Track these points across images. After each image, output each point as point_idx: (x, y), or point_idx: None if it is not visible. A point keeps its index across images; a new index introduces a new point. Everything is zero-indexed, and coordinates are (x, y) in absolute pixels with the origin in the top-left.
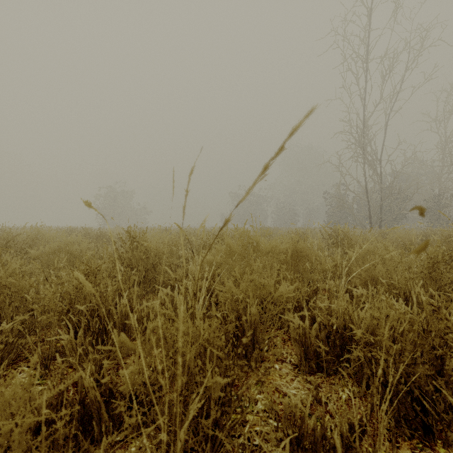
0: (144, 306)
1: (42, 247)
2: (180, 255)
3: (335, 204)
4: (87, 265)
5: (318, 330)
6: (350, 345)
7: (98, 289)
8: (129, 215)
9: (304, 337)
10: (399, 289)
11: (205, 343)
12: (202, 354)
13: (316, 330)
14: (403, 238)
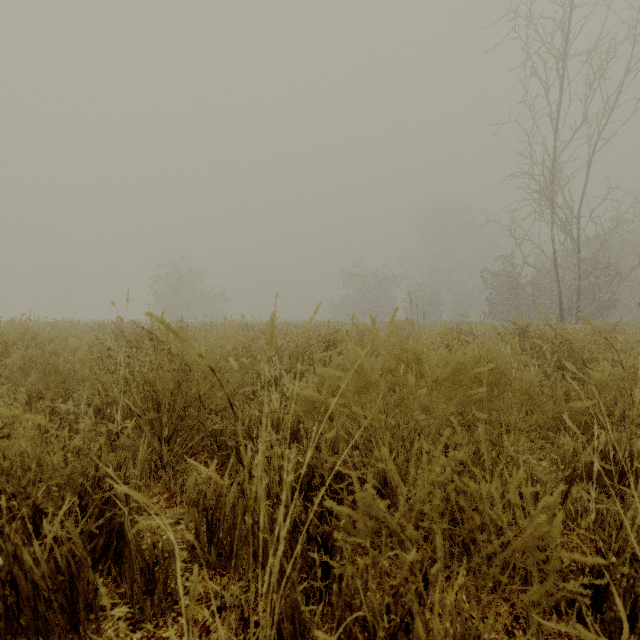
0: (135, 528)
1: None
2: (261, 371)
3: (501, 287)
4: None
5: None
6: None
7: None
8: (200, 304)
9: None
10: None
11: None
12: None
13: None
14: None
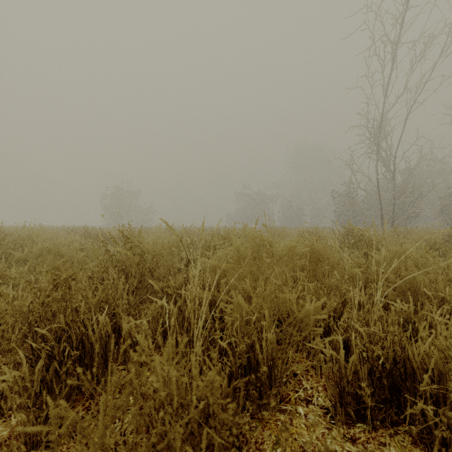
0: (131, 323)
1: (28, 248)
2: (183, 257)
3: (344, 203)
4: (55, 274)
5: (358, 364)
6: (402, 386)
7: (69, 305)
8: (136, 215)
9: (339, 374)
10: (451, 304)
11: (200, 420)
12: (196, 433)
13: (355, 363)
14: (426, 239)
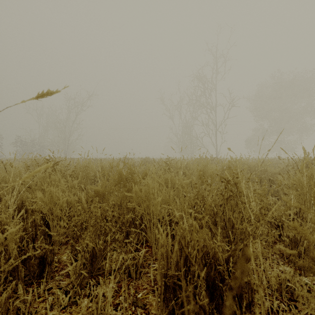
0: None
1: None
2: None
3: None
4: None
5: None
6: None
7: None
8: None
9: None
10: None
11: None
12: None
13: None
14: None
